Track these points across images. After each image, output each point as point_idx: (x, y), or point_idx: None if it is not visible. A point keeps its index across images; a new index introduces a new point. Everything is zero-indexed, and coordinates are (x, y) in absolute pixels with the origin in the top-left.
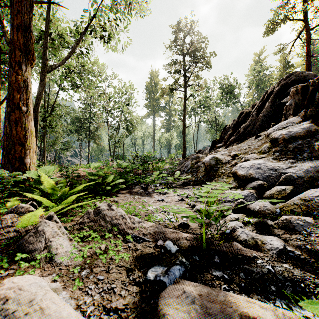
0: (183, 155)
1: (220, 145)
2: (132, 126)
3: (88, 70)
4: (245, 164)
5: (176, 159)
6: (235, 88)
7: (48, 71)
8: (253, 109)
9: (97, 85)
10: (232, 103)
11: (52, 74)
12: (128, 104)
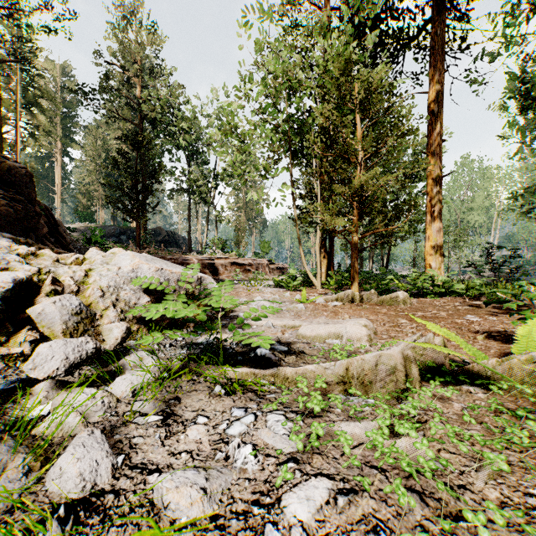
0: None
1: None
2: None
3: None
4: None
5: None
6: None
7: None
8: None
9: None
10: None
11: None
12: None
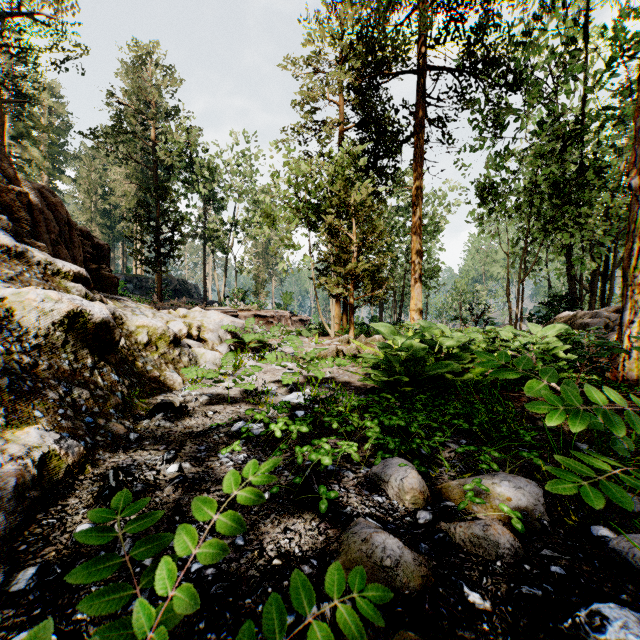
0: None
1: None
2: None
3: None
4: (160, 322)
5: None
6: None
7: None
8: None
9: None
10: None
11: None
12: None
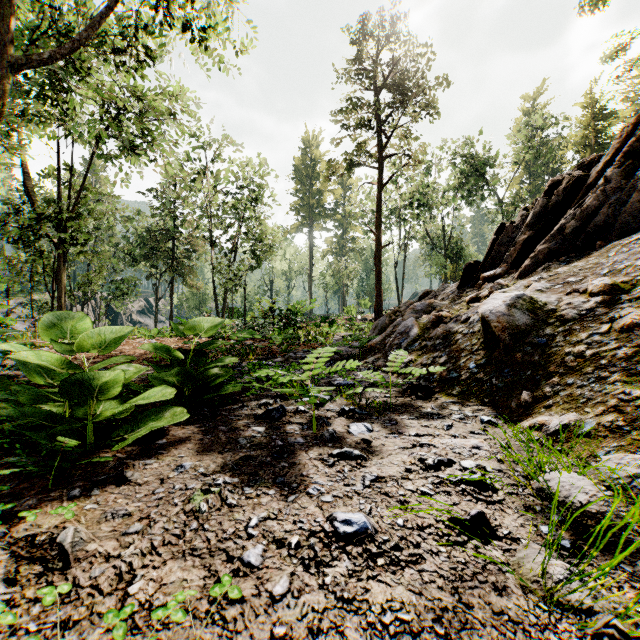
0: (376, 309)
1: (495, 274)
2: (265, 247)
3: (160, 113)
4: None
5: (359, 318)
6: (486, 165)
7: (16, 67)
8: (592, 170)
9: (188, 156)
10: (479, 198)
11: (74, 119)
12: (255, 199)
